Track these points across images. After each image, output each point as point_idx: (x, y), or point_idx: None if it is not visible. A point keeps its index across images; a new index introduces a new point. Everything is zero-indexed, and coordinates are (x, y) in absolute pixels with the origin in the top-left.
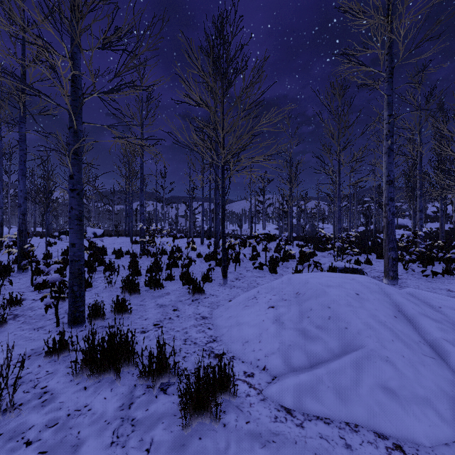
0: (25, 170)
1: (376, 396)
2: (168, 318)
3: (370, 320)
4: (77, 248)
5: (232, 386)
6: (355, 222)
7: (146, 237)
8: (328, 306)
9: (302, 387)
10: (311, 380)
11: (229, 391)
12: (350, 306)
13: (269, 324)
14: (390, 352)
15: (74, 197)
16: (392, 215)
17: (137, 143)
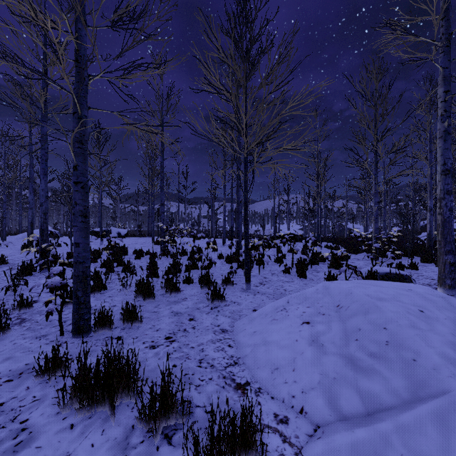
0: (46, 170)
1: None
2: (183, 330)
3: (448, 350)
4: (82, 248)
5: (259, 438)
6: (388, 222)
7: (165, 237)
8: (384, 327)
9: (361, 452)
10: (373, 441)
11: (256, 450)
12: (416, 328)
13: (305, 346)
14: None
15: (78, 190)
16: (449, 211)
17: (149, 130)
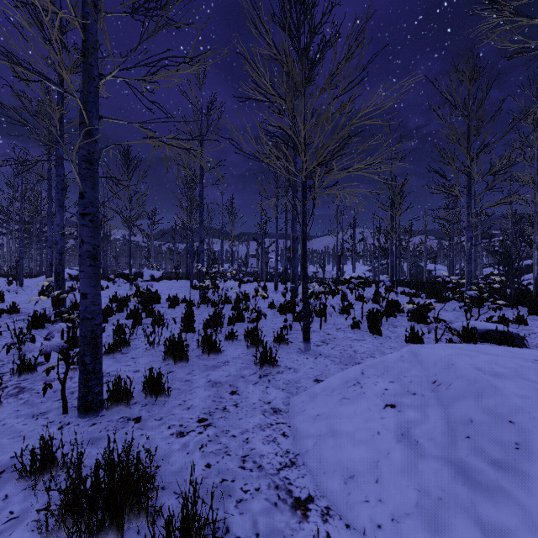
0: (62, 201)
1: None
2: (222, 409)
3: None
4: (90, 300)
5: None
6: (478, 262)
7: (205, 282)
8: (509, 420)
9: None
10: None
11: None
12: None
13: (391, 442)
14: None
15: (85, 225)
16: None
17: (179, 146)
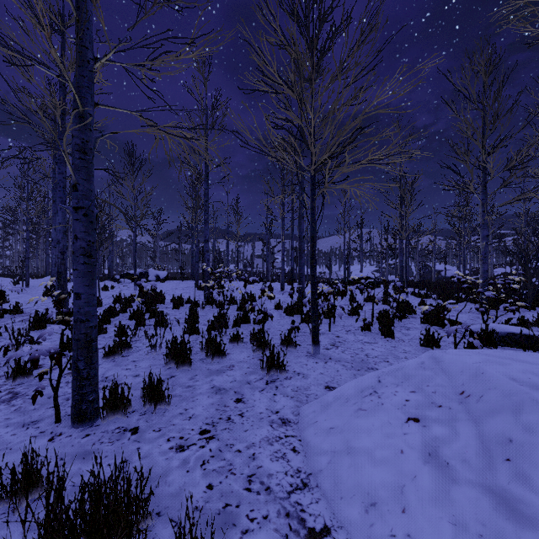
0: (64, 199)
1: None
2: (226, 419)
3: None
4: (84, 301)
5: None
6: (489, 263)
7: (210, 282)
8: None
9: None
10: None
11: None
12: None
13: (417, 463)
14: None
15: (79, 219)
16: None
17: (180, 135)
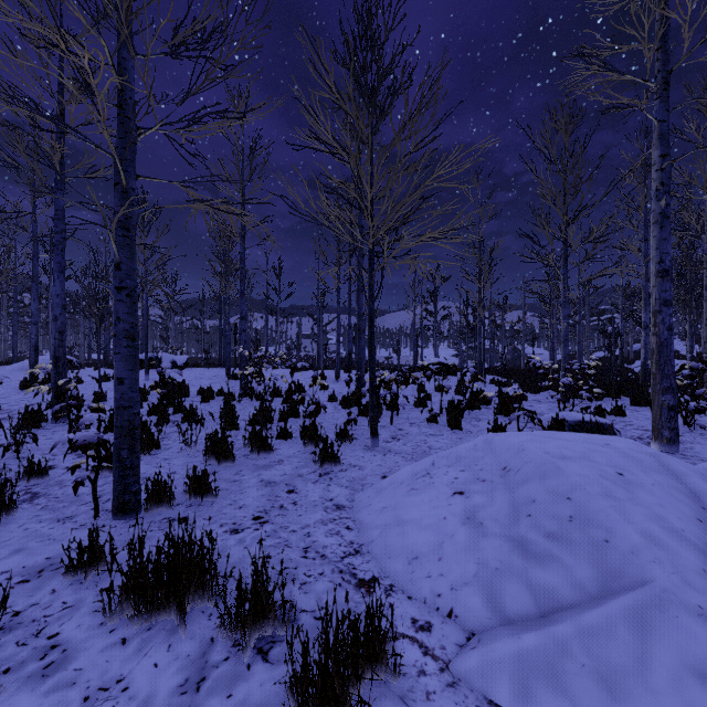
0: (63, 264)
1: (688, 694)
2: (279, 507)
3: (653, 526)
4: (128, 386)
5: (390, 650)
6: (586, 345)
7: (248, 369)
8: (567, 497)
9: (529, 663)
10: (545, 649)
11: (387, 665)
12: (610, 497)
13: (456, 526)
14: (704, 597)
15: (122, 300)
16: (667, 330)
17: (228, 210)
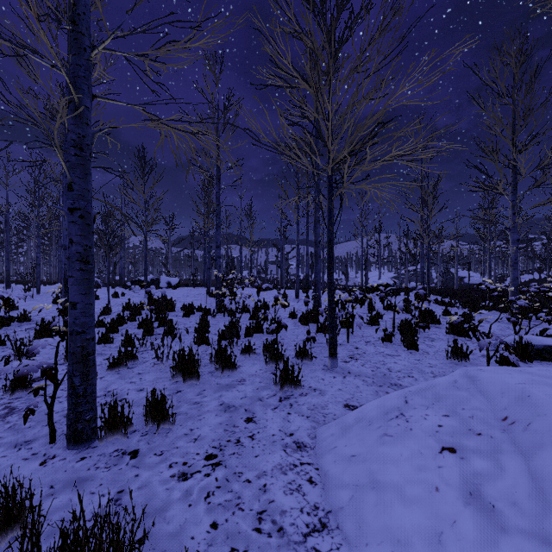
0: None
1: None
2: (235, 441)
3: None
4: (80, 311)
5: None
6: None
7: (221, 289)
8: None
9: None
10: None
11: None
12: None
13: (456, 505)
14: None
15: (74, 222)
16: None
17: (186, 130)
